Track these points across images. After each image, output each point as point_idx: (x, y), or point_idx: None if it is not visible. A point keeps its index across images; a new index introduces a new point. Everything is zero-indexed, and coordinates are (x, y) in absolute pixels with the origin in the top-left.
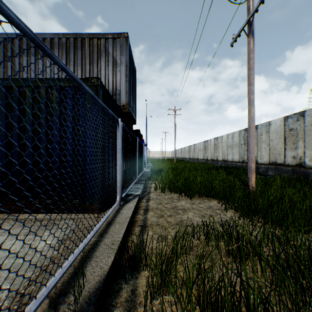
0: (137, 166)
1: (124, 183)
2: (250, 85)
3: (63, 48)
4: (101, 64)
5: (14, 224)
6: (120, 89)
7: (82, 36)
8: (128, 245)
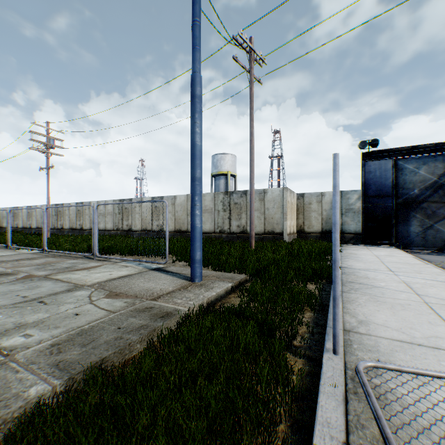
0: None
1: None
2: (49, 195)
3: None
4: None
5: None
6: None
7: None
8: None
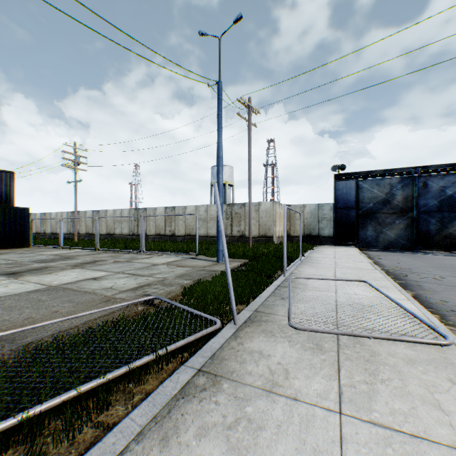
0: None
1: None
2: (76, 205)
3: None
4: None
5: (9, 250)
6: (11, 198)
7: None
8: None
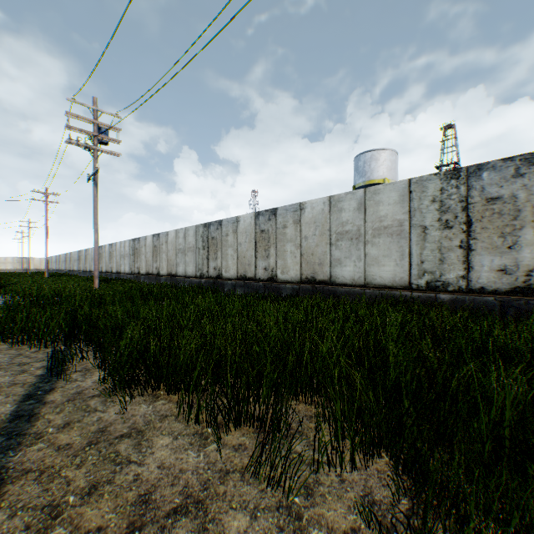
0: None
1: None
2: (96, 219)
3: None
4: None
5: None
6: None
7: None
8: None
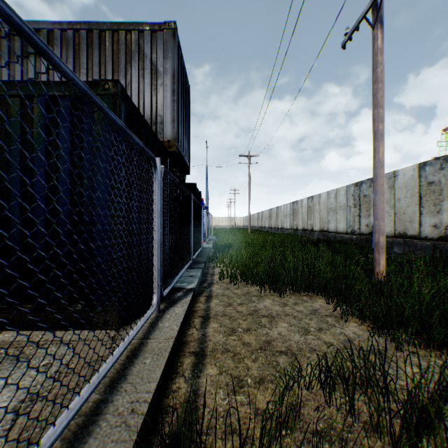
0: (191, 240)
1: (170, 267)
2: (378, 107)
3: (69, 46)
4: (132, 73)
5: None
6: (163, 115)
7: (100, 27)
8: (167, 405)
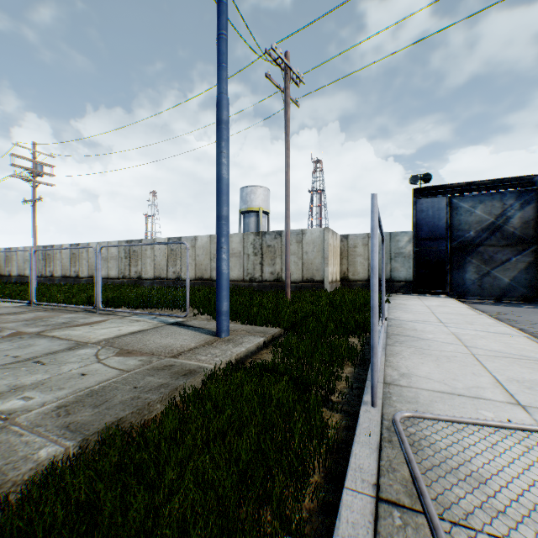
0: None
1: None
2: (35, 235)
3: None
4: None
5: None
6: None
7: None
8: None
